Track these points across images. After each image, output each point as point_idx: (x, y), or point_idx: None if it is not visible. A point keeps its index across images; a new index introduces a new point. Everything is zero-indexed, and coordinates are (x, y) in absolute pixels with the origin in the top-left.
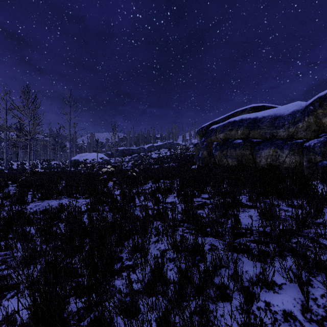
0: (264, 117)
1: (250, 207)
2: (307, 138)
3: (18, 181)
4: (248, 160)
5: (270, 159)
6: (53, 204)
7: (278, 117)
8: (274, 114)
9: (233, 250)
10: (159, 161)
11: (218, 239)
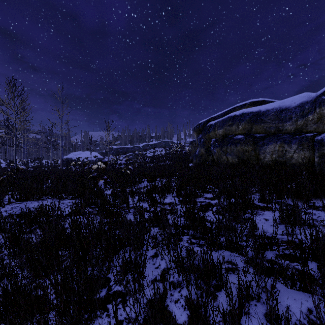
0: (268, 110)
1: (263, 208)
2: (318, 131)
3: (0, 179)
4: (250, 157)
5: (276, 155)
6: (33, 206)
7: (283, 109)
8: (279, 107)
9: (262, 271)
10: (154, 159)
11: (235, 254)
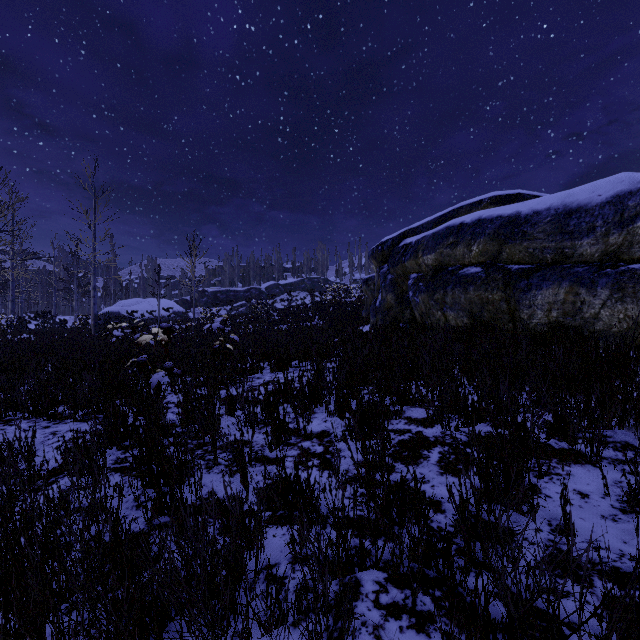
0: (537, 212)
1: (564, 456)
2: None
3: None
4: (497, 314)
5: (558, 312)
6: None
7: (574, 210)
8: (563, 205)
9: None
10: (290, 315)
11: None
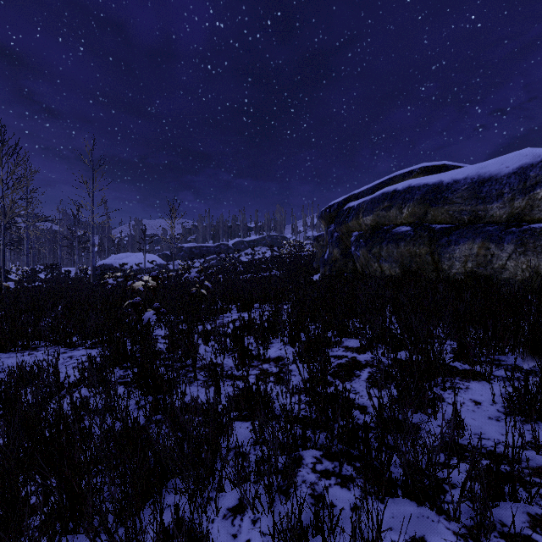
0: (456, 181)
1: (466, 375)
2: None
3: None
4: (424, 265)
5: (473, 263)
6: (11, 364)
7: (486, 180)
8: (478, 175)
9: None
10: (253, 267)
11: (430, 510)
